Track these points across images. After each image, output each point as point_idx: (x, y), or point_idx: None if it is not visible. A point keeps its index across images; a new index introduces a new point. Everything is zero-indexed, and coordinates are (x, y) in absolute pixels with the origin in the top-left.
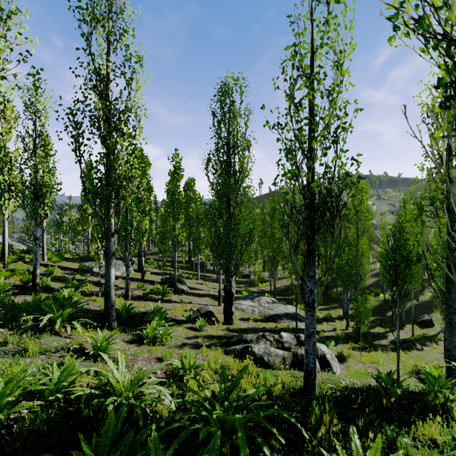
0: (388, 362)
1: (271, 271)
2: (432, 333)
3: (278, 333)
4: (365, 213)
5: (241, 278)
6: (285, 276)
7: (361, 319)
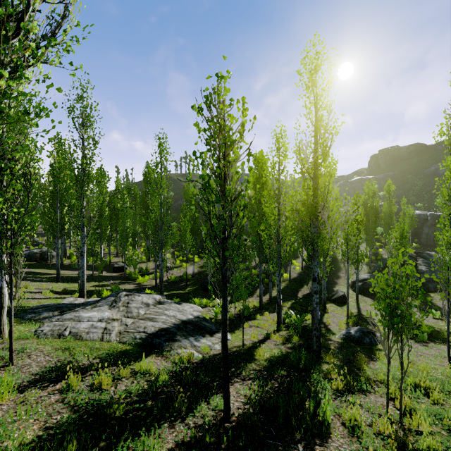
0: (447, 415)
1: (157, 256)
2: (353, 310)
3: (166, 408)
4: (331, 111)
5: (111, 273)
6: (176, 266)
7: (408, 319)
